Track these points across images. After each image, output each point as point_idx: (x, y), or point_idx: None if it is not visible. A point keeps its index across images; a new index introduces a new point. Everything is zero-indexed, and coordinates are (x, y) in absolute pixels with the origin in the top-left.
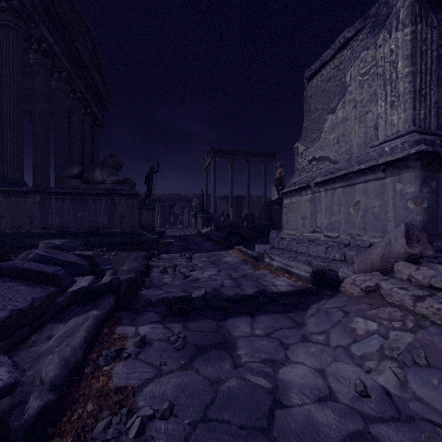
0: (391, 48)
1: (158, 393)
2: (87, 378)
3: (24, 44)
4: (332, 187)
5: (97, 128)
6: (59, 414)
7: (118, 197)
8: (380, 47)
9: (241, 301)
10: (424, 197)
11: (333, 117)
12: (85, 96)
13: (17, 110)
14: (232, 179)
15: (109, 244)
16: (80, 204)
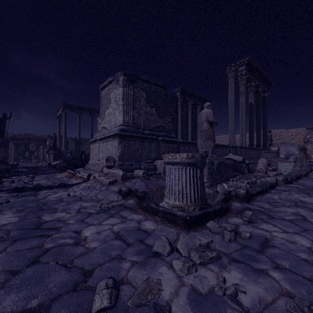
0: (119, 93)
1: (5, 201)
2: None
3: None
4: (103, 141)
5: None
6: None
7: None
8: (117, 91)
9: (50, 187)
10: (120, 148)
11: (108, 111)
12: None
13: None
14: (79, 127)
15: None
16: None
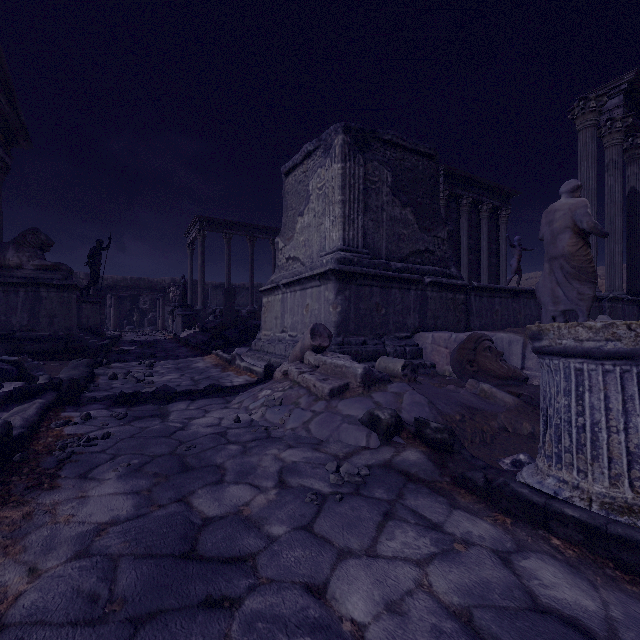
0: (332, 175)
1: (101, 434)
2: (43, 432)
3: None
4: (294, 289)
5: None
6: (30, 441)
7: (45, 288)
8: (327, 171)
9: (190, 394)
10: (339, 303)
11: (302, 221)
12: None
13: None
14: (229, 263)
15: (31, 353)
16: None
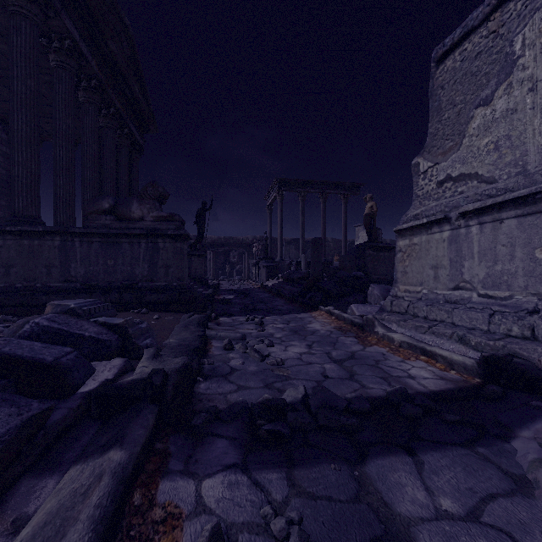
0: None
1: None
2: None
3: (42, 41)
4: (495, 218)
5: (135, 154)
6: None
7: (162, 239)
8: None
9: (371, 412)
10: None
11: (487, 111)
12: (120, 112)
13: (31, 124)
14: (303, 218)
15: (150, 303)
16: (112, 249)
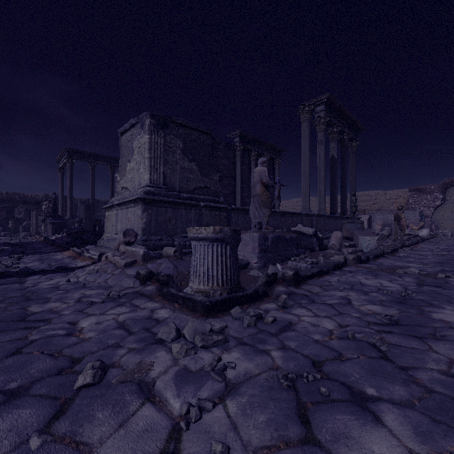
0: (144, 141)
1: None
2: None
3: None
4: (122, 208)
5: None
6: None
7: None
8: (142, 138)
9: (44, 272)
10: (144, 217)
11: (130, 165)
12: None
13: None
14: (93, 184)
15: None
16: None
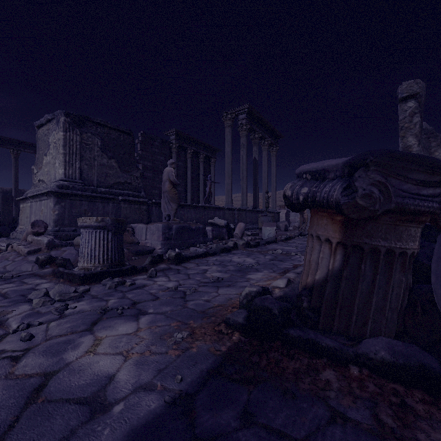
0: (59, 138)
1: None
2: None
3: None
4: (36, 200)
5: None
6: None
7: None
8: (57, 134)
9: None
10: (57, 209)
11: (46, 159)
12: None
13: None
14: (17, 173)
15: None
16: None
